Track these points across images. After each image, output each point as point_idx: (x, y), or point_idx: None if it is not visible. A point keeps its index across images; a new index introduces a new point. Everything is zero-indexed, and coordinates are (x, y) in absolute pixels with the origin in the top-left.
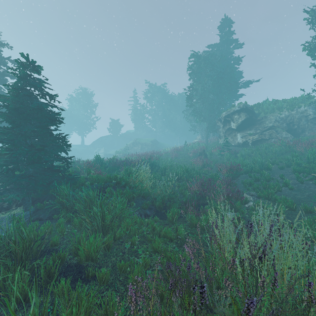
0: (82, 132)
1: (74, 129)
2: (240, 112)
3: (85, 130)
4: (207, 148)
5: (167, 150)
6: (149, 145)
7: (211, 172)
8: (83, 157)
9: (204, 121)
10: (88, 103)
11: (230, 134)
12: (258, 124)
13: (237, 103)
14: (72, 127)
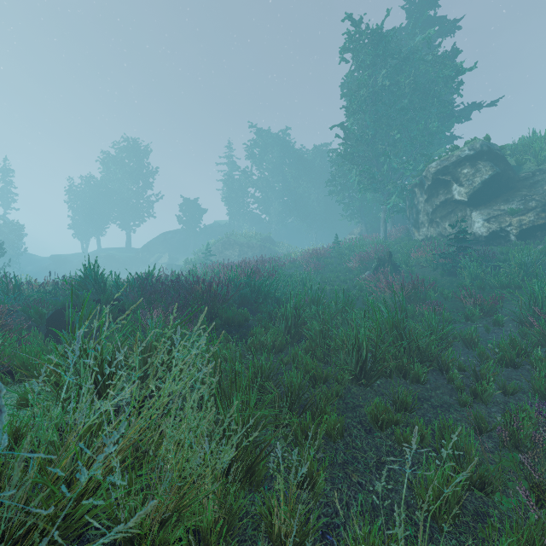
0: (127, 224)
1: (113, 218)
2: (475, 160)
3: (133, 220)
4: (391, 250)
5: (293, 257)
6: (256, 248)
7: (448, 318)
8: (127, 272)
9: (378, 191)
10: (139, 168)
11: (449, 215)
12: (526, 187)
13: (465, 142)
14: (109, 213)
